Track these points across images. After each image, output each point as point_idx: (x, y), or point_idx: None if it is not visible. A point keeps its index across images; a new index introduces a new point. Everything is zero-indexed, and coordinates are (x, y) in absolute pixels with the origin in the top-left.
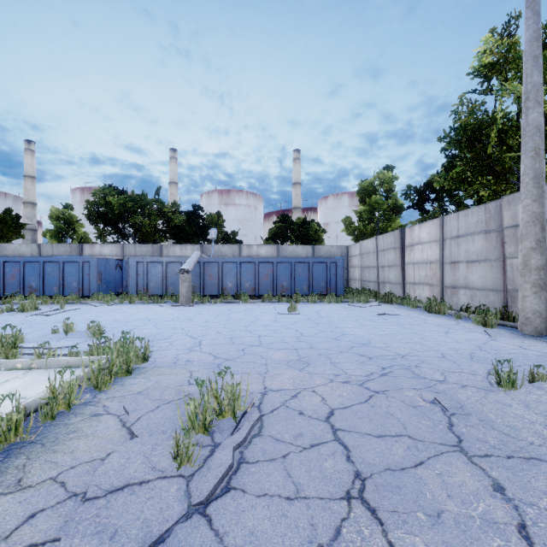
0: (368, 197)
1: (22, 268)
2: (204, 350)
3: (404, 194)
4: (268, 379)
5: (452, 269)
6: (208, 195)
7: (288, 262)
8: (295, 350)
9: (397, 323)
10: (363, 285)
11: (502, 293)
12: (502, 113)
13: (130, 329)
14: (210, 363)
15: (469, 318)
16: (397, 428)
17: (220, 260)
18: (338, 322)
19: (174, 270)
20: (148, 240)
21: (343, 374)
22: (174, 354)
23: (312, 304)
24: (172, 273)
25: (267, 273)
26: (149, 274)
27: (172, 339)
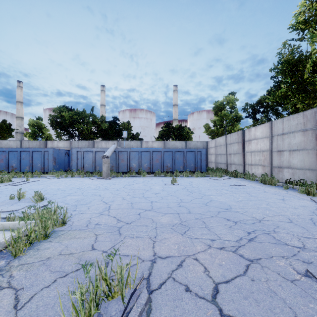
0: (220, 111)
1: (7, 155)
2: (111, 214)
3: (243, 108)
4: (157, 245)
5: (278, 155)
6: (123, 112)
7: (171, 151)
8: (177, 215)
9: (245, 192)
10: (217, 166)
11: (316, 171)
12: (315, 50)
13: (64, 196)
14: (113, 227)
15: (293, 188)
16: (288, 316)
17: (128, 150)
18: (205, 191)
19: (100, 156)
20: (86, 138)
21: (217, 239)
22: (88, 217)
23: (186, 178)
24: (98, 158)
25: (157, 158)
26: (85, 159)
27: (90, 204)
